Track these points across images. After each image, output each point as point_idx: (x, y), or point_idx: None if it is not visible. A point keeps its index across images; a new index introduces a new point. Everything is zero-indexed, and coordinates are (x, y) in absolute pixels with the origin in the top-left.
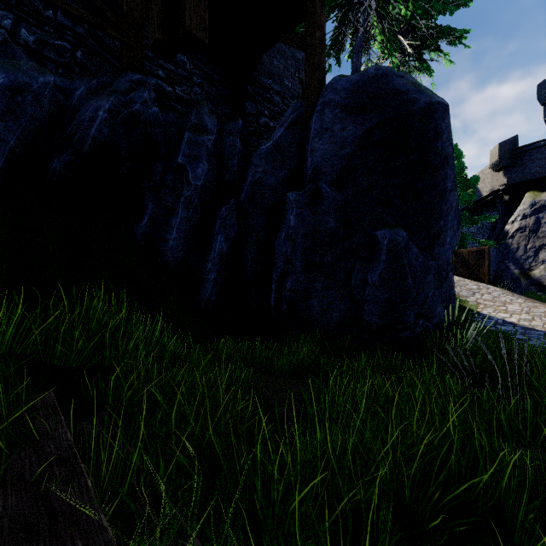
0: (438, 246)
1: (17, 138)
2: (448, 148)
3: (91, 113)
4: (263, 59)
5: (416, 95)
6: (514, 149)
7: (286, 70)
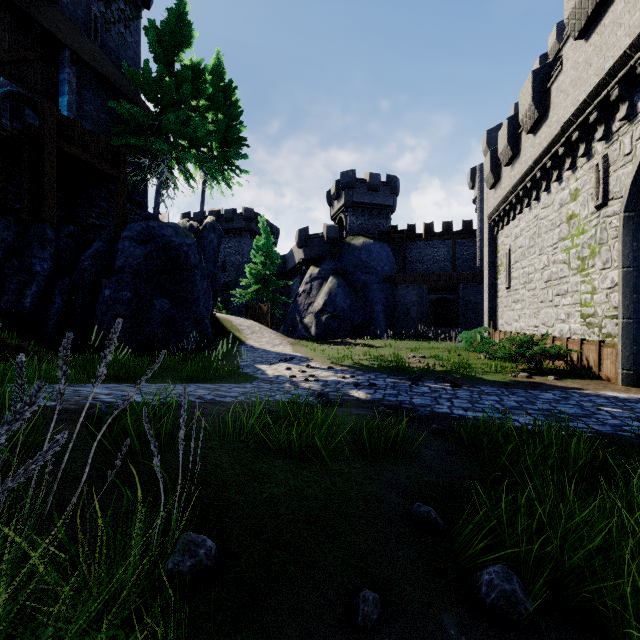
0: (195, 307)
1: None
2: (195, 262)
3: None
4: None
5: (174, 239)
6: (307, 235)
7: None
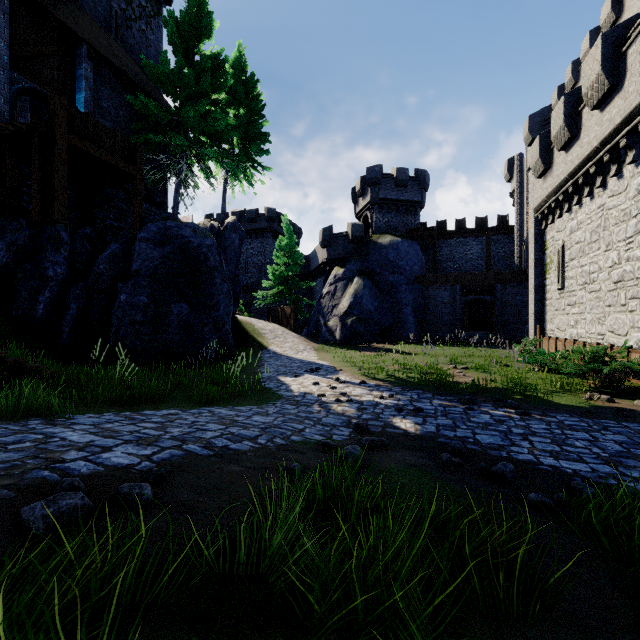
0: (215, 312)
1: None
2: (215, 264)
3: None
4: None
5: (193, 240)
6: (331, 235)
7: None
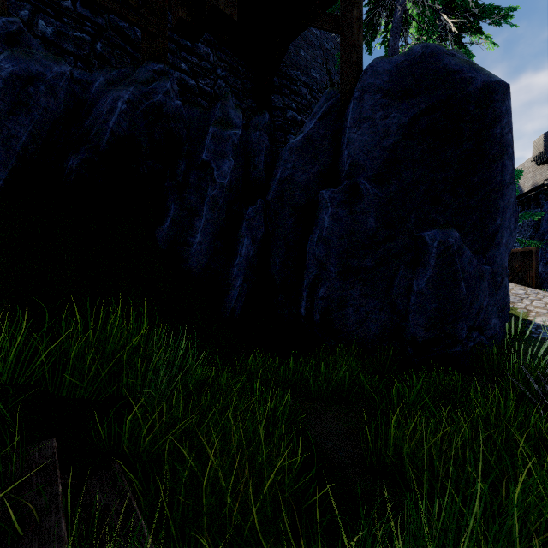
0: (493, 248)
1: (29, 134)
2: (507, 135)
3: (109, 104)
4: (289, 49)
5: (472, 75)
6: None
7: (313, 61)
